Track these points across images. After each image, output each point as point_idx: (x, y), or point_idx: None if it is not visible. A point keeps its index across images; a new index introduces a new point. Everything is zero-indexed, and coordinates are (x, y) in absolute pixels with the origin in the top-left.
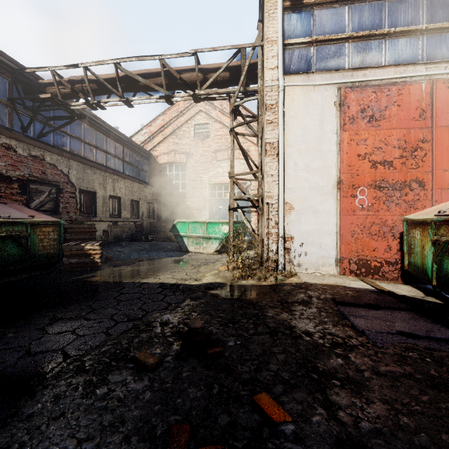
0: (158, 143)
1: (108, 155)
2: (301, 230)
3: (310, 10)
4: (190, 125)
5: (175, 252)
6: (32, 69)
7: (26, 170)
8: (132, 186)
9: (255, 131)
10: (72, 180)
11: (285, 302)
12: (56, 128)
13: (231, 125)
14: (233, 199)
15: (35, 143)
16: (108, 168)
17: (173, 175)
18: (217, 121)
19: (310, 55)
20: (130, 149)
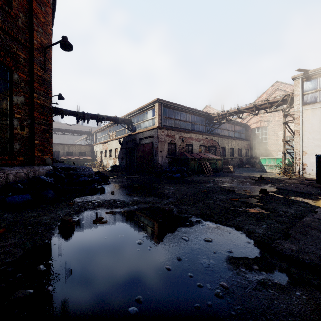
0: (250, 118)
1: (228, 131)
2: (310, 161)
3: (316, 79)
4: None
5: (260, 172)
6: (211, 114)
7: (209, 144)
8: (238, 142)
9: None
10: (219, 144)
11: (290, 179)
12: (215, 128)
13: (283, 121)
14: (284, 150)
15: (211, 135)
16: (228, 136)
17: (259, 134)
18: None
19: (316, 96)
20: (237, 125)
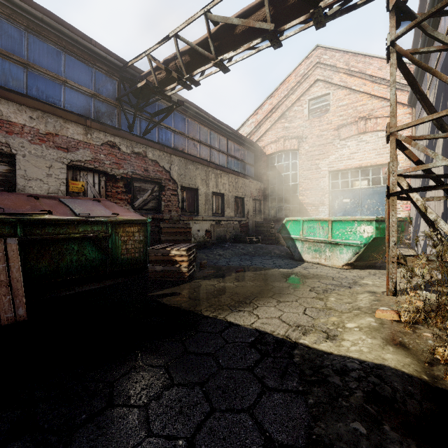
0: (265, 132)
1: (212, 149)
2: None
3: None
4: (303, 102)
5: (285, 259)
6: (133, 61)
7: (129, 167)
8: (237, 181)
9: (445, 38)
10: (174, 177)
11: None
12: (158, 122)
13: (391, 37)
14: (396, 175)
15: (137, 139)
16: (212, 163)
17: (282, 166)
18: (340, 88)
19: None
20: (235, 142)
